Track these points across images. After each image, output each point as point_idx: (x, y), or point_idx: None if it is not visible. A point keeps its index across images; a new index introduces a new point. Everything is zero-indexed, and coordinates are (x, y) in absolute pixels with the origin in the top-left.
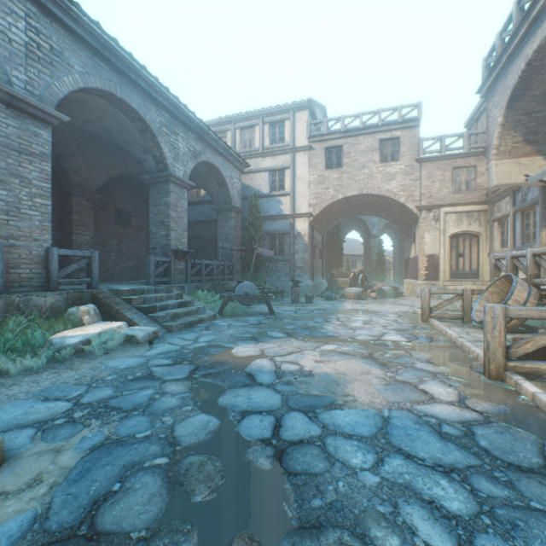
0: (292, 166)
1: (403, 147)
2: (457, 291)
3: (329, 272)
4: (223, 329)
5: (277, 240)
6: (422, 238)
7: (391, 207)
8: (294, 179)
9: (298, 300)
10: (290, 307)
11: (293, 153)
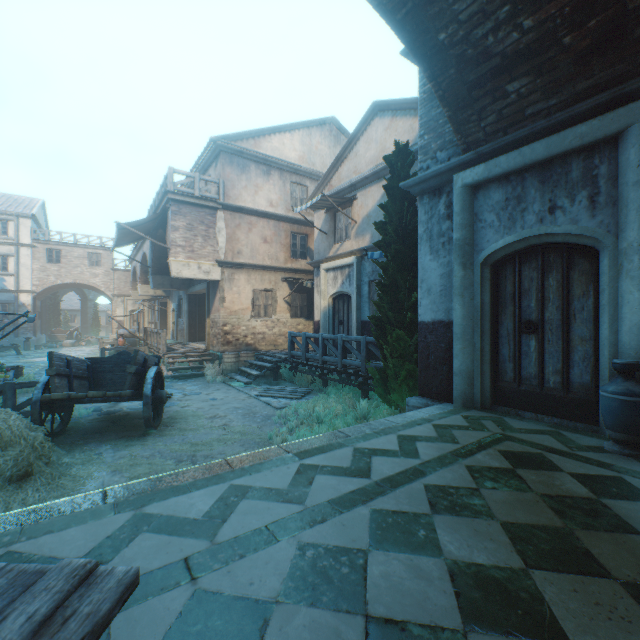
0: (17, 256)
1: (104, 260)
2: (113, 339)
3: (51, 330)
4: (4, 359)
5: (2, 307)
6: (116, 311)
7: (99, 290)
8: (20, 265)
9: (30, 349)
10: (27, 352)
11: (18, 246)
